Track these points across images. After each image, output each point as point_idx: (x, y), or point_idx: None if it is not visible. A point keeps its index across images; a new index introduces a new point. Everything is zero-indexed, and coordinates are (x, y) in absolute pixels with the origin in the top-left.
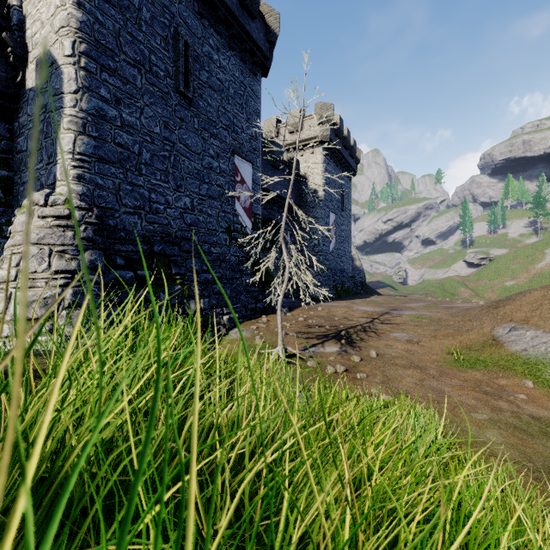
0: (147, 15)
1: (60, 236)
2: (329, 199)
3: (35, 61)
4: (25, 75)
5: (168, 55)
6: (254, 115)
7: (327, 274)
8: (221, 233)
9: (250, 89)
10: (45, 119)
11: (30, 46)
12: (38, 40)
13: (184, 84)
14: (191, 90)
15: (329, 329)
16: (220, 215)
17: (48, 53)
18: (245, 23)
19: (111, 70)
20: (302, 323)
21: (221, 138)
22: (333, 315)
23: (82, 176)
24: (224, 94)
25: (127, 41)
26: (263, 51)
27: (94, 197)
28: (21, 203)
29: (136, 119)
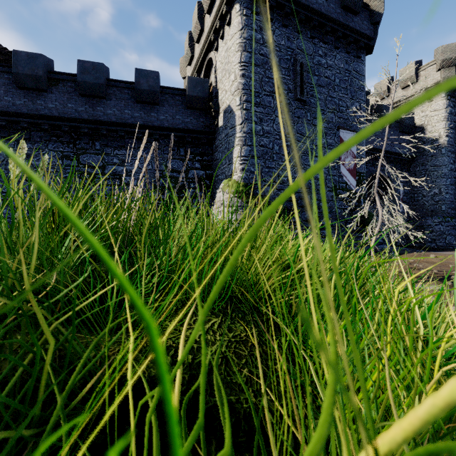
0: (277, 60)
1: (235, 202)
2: (455, 144)
3: (223, 112)
4: (218, 120)
5: (290, 78)
6: (358, 91)
7: (451, 223)
8: (328, 191)
9: (354, 72)
10: (227, 141)
11: (220, 105)
12: (224, 101)
13: (300, 93)
14: (305, 95)
15: (436, 273)
16: (327, 178)
17: (229, 106)
18: (349, 22)
19: (257, 104)
20: (405, 266)
21: (328, 120)
22: (447, 263)
23: (244, 168)
24: (331, 85)
25: (266, 82)
26: (367, 35)
27: (249, 179)
28: (219, 186)
29: (270, 127)
